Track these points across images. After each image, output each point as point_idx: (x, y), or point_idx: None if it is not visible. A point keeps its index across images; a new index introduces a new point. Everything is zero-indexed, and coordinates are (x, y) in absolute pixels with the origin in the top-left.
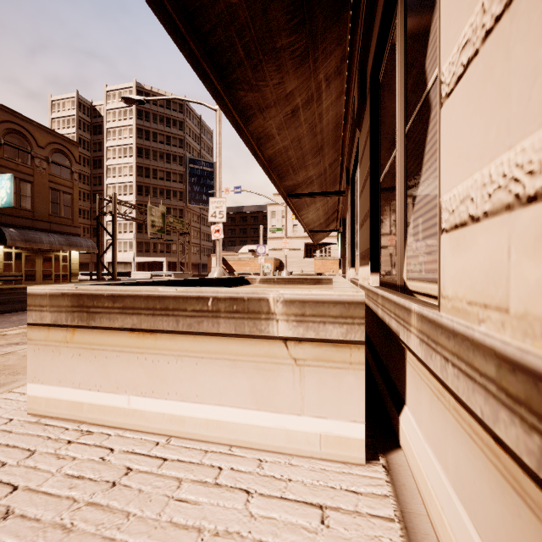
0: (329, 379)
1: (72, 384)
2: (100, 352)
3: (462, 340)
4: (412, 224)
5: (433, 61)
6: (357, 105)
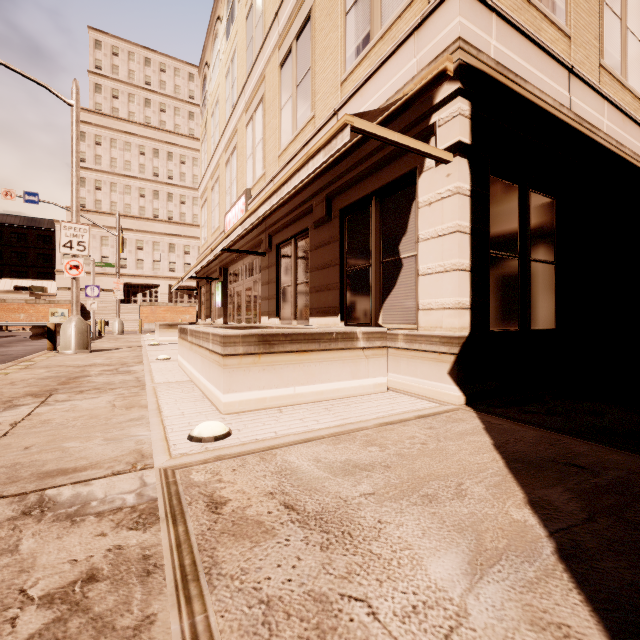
0: (377, 362)
1: (259, 388)
2: (277, 366)
3: (428, 336)
4: (388, 302)
5: (404, 250)
6: (323, 217)
